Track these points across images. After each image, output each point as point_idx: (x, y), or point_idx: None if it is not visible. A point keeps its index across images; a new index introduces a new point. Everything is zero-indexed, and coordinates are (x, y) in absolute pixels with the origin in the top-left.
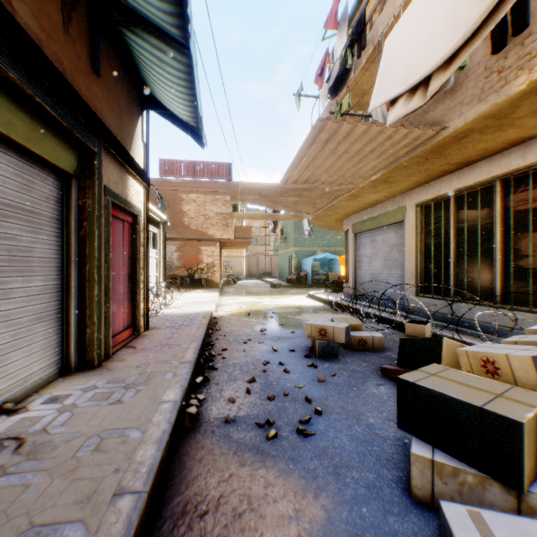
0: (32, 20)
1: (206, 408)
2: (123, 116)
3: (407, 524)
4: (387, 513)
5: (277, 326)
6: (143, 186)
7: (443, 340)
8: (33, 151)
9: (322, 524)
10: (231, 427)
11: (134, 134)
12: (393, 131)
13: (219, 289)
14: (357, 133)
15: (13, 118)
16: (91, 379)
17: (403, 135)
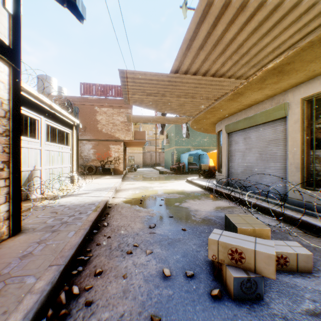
0: None
1: None
2: None
3: None
4: None
5: (166, 219)
6: (7, 64)
7: None
8: None
9: None
10: None
11: None
12: None
13: (122, 176)
14: None
15: None
16: None
17: None
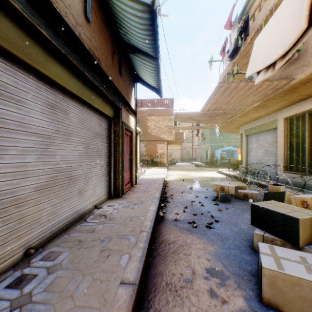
0: (104, 65)
1: (166, 215)
2: (128, 89)
3: (249, 257)
4: (241, 253)
5: (198, 186)
6: (134, 118)
7: (285, 192)
8: (102, 112)
9: (214, 252)
10: (177, 222)
11: (131, 95)
12: (261, 83)
13: (166, 167)
14: (241, 86)
15: (99, 102)
16: (120, 201)
17: (268, 84)
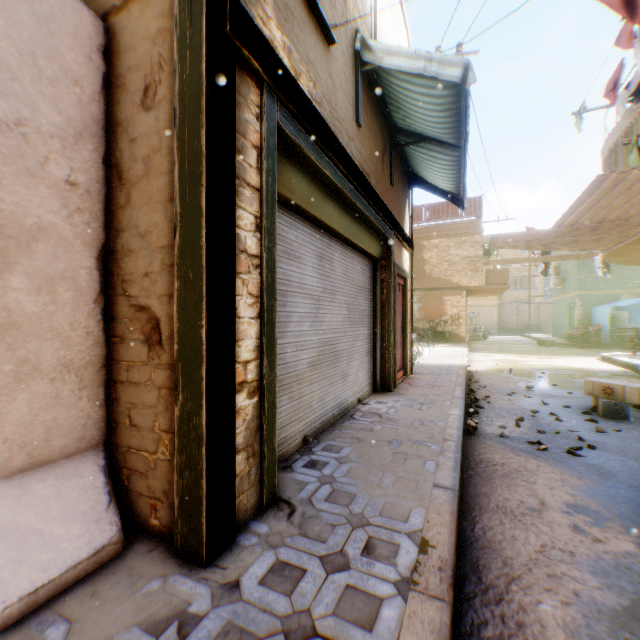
0: (374, 180)
1: (481, 427)
2: (400, 203)
3: None
4: None
5: (547, 386)
6: (409, 253)
7: None
8: (368, 252)
9: (581, 487)
10: (504, 440)
11: (405, 213)
12: None
13: (466, 345)
14: None
15: (366, 239)
16: (393, 397)
17: None
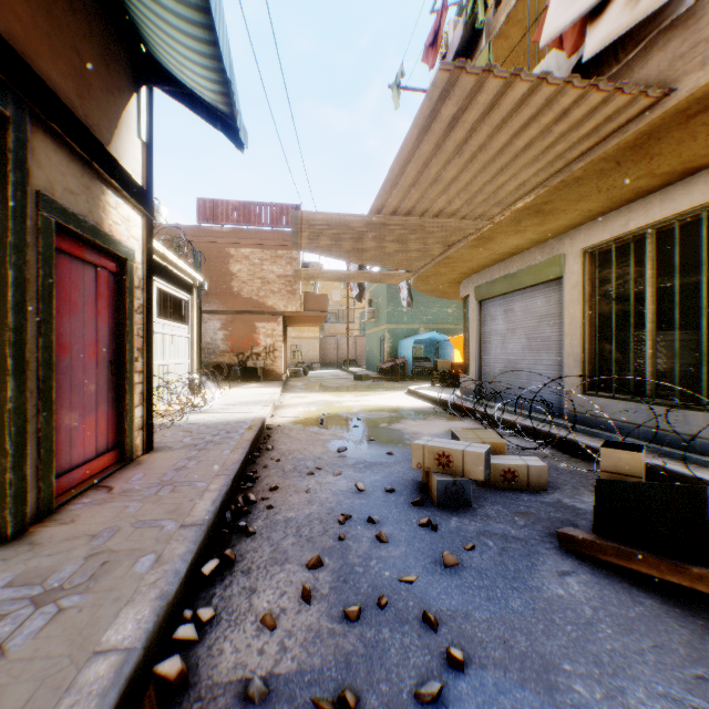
0: None
1: (211, 646)
2: (92, 78)
3: None
4: None
5: (364, 443)
6: (140, 213)
7: (708, 492)
8: None
9: None
10: None
11: (120, 120)
12: (573, 100)
13: (281, 383)
14: (509, 105)
15: None
16: None
17: (588, 111)
